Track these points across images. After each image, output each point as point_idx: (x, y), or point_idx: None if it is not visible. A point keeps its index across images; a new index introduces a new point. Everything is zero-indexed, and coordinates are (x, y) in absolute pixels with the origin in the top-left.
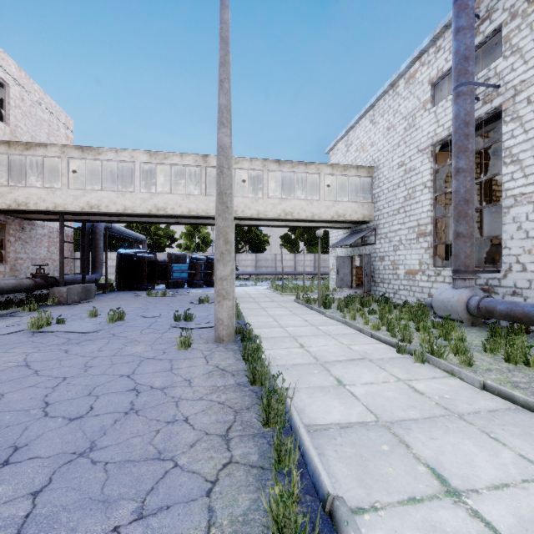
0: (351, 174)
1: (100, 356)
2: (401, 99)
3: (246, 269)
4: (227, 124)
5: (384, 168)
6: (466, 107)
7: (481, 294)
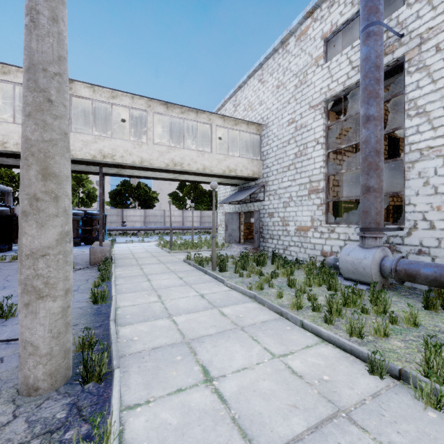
0: (242, 129)
1: None
2: (292, 57)
3: (135, 224)
4: None
5: (273, 126)
6: (377, 48)
7: (390, 253)
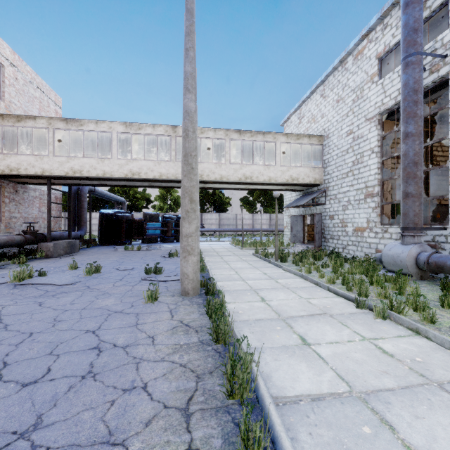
0: (304, 142)
1: (71, 309)
2: (350, 74)
3: (211, 226)
4: (192, 90)
5: (333, 137)
6: (415, 75)
7: (429, 249)
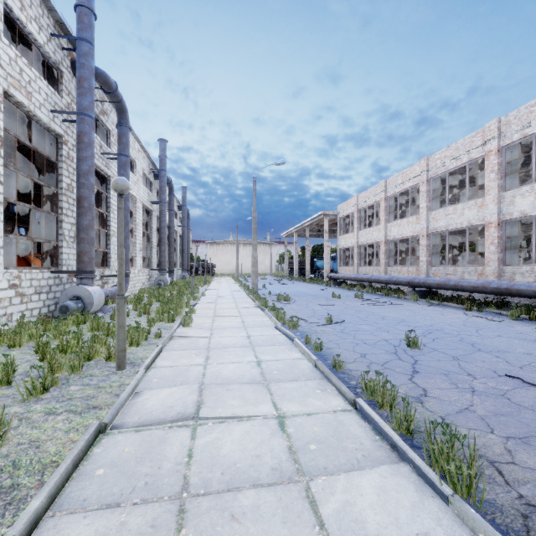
0: None
1: None
2: None
3: None
4: None
5: None
6: None
7: None
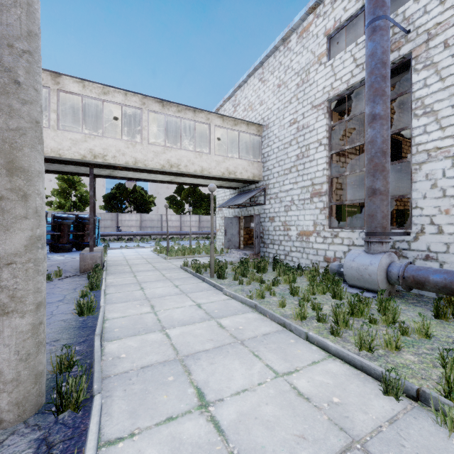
0: (242, 130)
1: None
2: (293, 54)
3: (130, 229)
4: None
5: (274, 127)
6: (384, 44)
7: (396, 259)
